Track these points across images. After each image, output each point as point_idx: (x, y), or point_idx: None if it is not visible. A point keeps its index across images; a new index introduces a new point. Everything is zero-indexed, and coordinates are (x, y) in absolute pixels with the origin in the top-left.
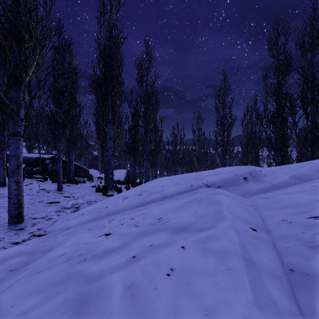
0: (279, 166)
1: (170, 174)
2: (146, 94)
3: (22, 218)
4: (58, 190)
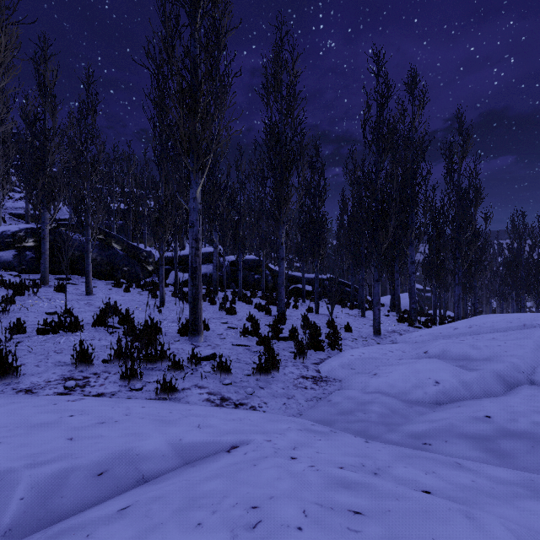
0: None
1: (506, 305)
2: (459, 192)
3: (381, 332)
4: (361, 315)
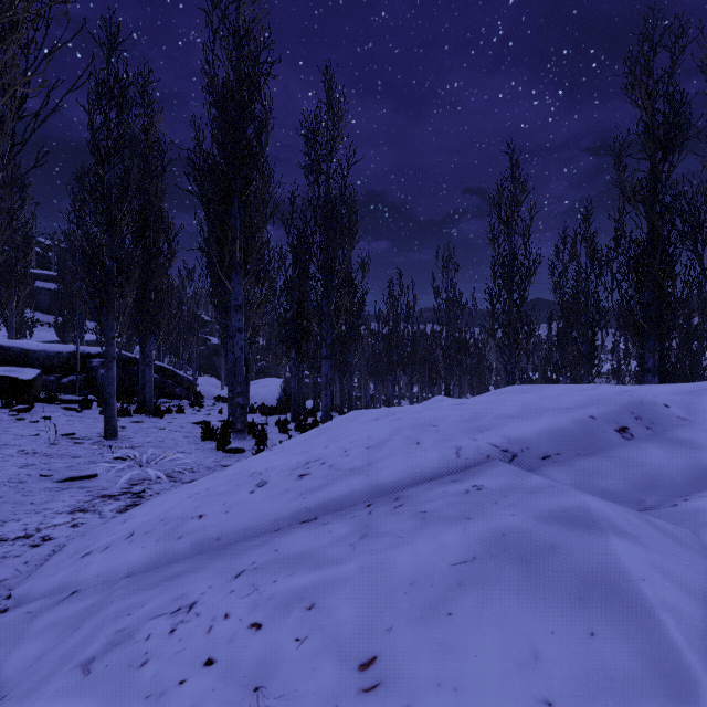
0: (693, 385)
1: (383, 388)
2: (326, 202)
3: None
4: (105, 436)
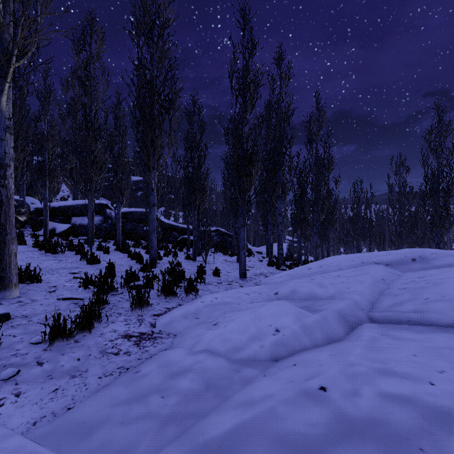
0: None
1: (350, 251)
2: (316, 158)
3: (246, 275)
4: (237, 261)
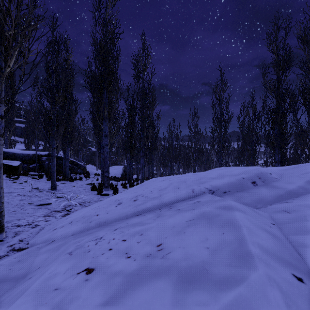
0: (286, 167)
1: (166, 170)
2: (142, 90)
3: (1, 227)
4: (51, 189)
